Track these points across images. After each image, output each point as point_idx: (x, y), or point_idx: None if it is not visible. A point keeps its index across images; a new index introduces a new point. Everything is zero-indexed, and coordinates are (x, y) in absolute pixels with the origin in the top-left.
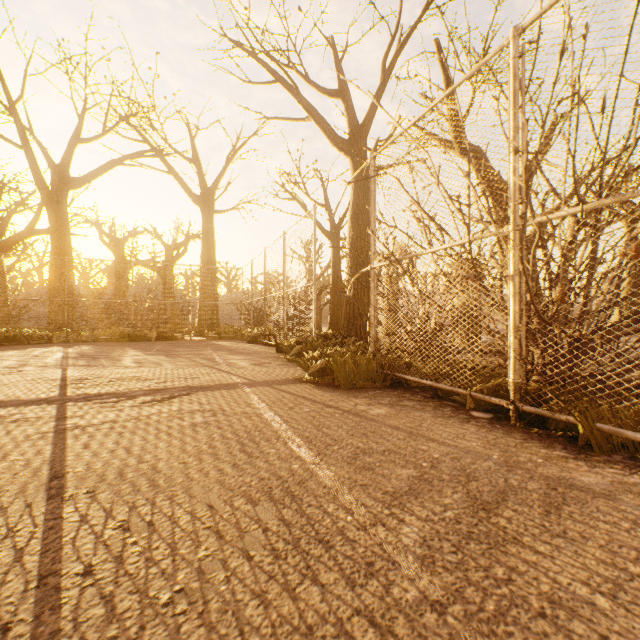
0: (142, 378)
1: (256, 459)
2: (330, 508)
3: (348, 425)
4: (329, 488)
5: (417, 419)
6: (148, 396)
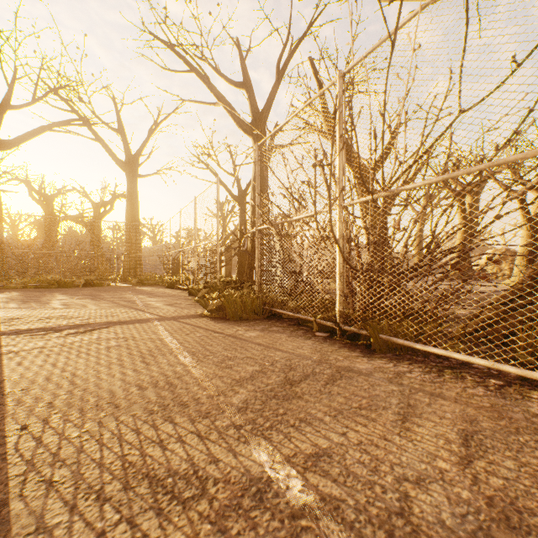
0: (68, 317)
1: (152, 366)
2: (194, 389)
3: (226, 343)
4: (197, 379)
5: (276, 338)
6: (73, 329)
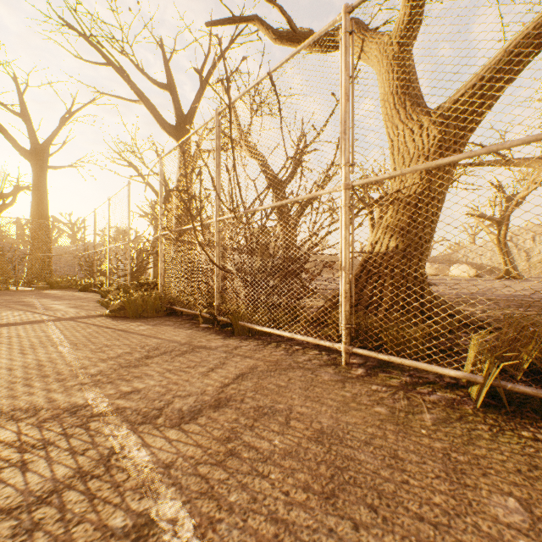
0: None
1: (28, 355)
2: (61, 367)
3: (112, 336)
4: (68, 361)
5: (162, 330)
6: None
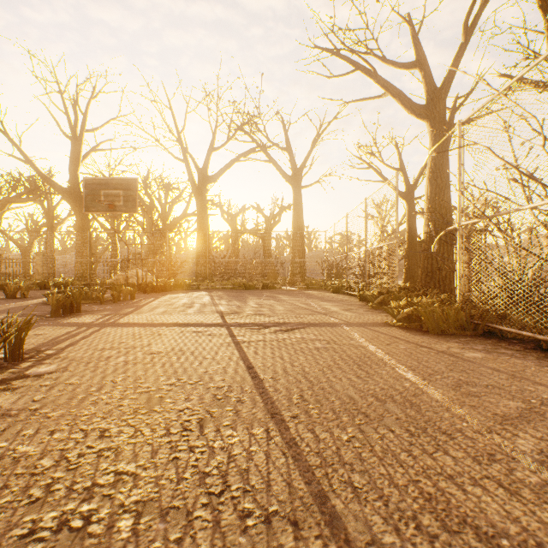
0: (266, 315)
1: (373, 375)
2: (445, 415)
3: (445, 362)
4: (440, 403)
5: (518, 365)
6: (276, 327)
